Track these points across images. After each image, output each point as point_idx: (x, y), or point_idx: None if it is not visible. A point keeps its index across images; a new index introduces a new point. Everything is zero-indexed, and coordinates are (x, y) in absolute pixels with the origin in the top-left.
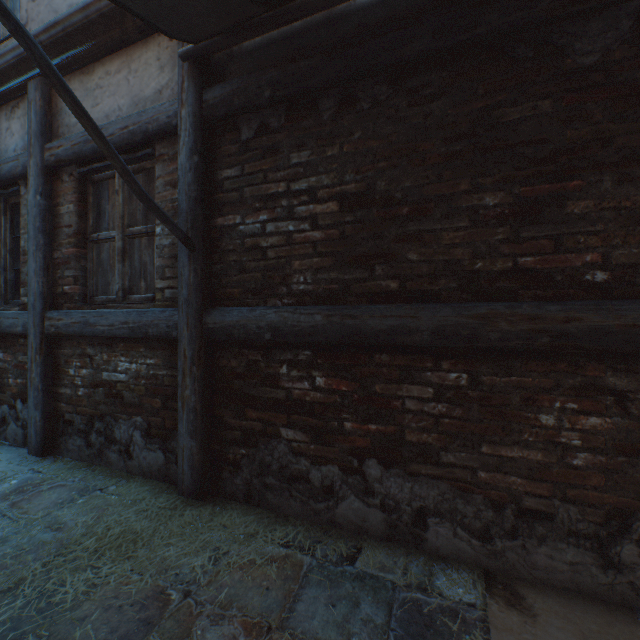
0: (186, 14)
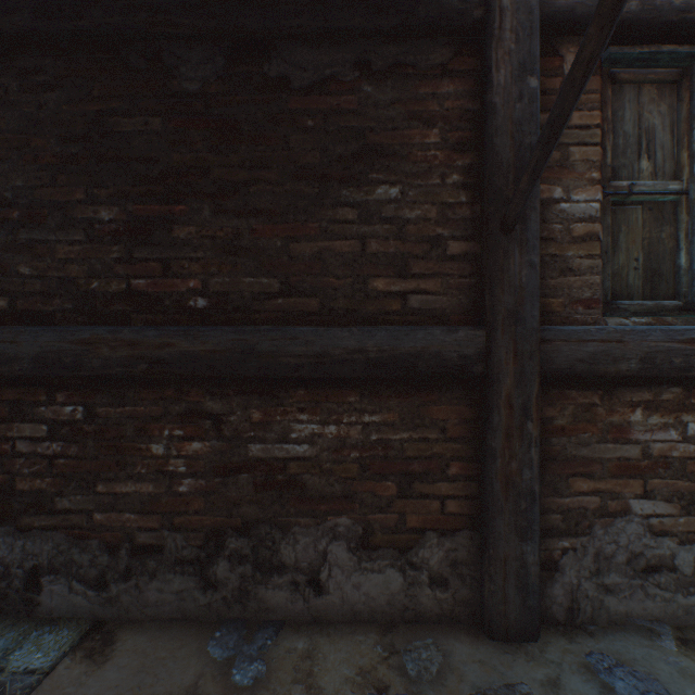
0: None
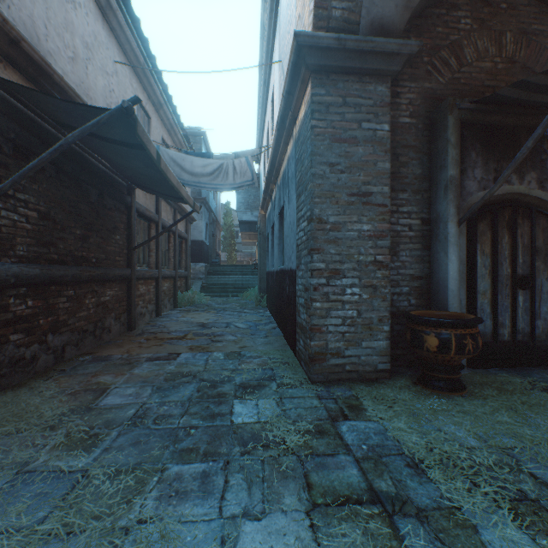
0: (38, 102)
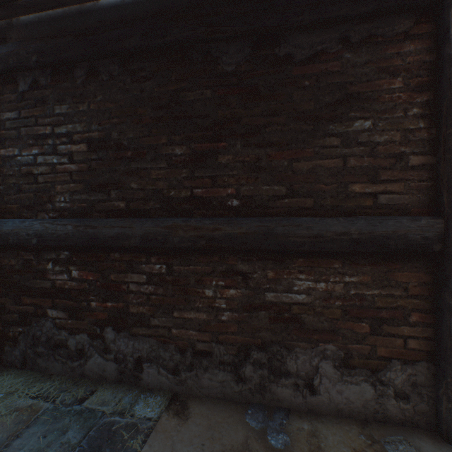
0: None
